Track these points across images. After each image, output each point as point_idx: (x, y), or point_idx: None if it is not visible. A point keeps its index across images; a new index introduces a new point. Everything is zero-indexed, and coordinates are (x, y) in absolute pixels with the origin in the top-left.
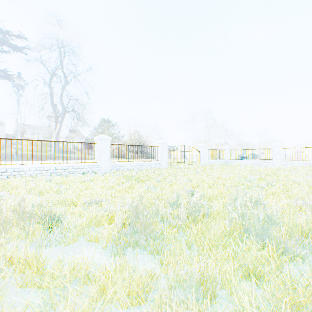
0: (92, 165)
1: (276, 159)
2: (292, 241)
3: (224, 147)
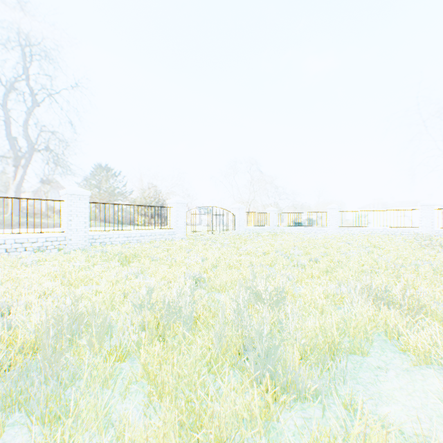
0: (54, 237)
1: (331, 225)
2: (303, 365)
3: (268, 209)
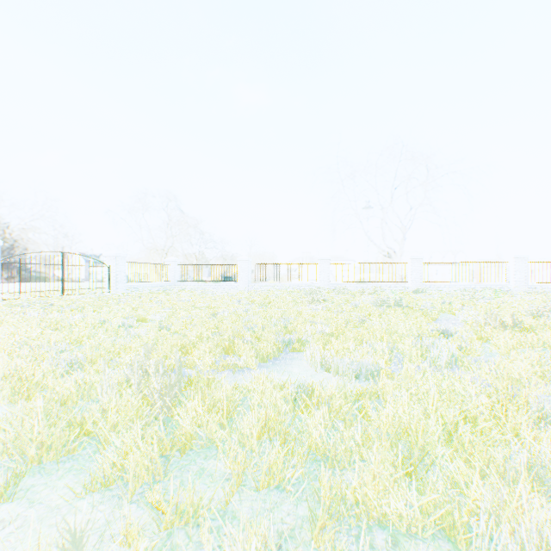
0: None
1: (242, 280)
2: None
3: (168, 260)
